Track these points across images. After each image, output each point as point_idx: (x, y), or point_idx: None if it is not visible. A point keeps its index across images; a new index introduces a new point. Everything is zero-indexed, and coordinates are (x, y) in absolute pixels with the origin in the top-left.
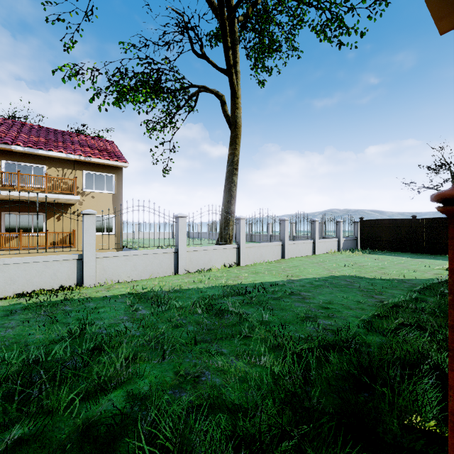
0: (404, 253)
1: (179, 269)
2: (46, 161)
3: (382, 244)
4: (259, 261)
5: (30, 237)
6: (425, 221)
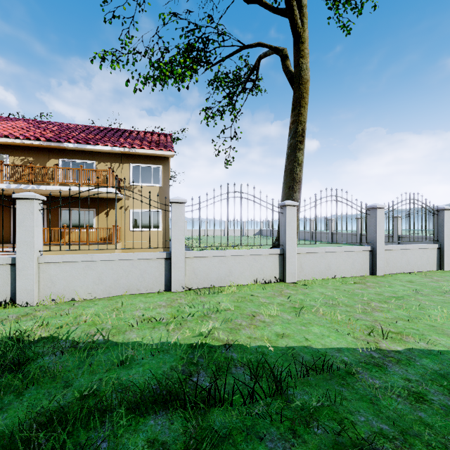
0: None
1: (171, 285)
2: (96, 156)
3: None
4: (323, 277)
5: (83, 232)
6: None
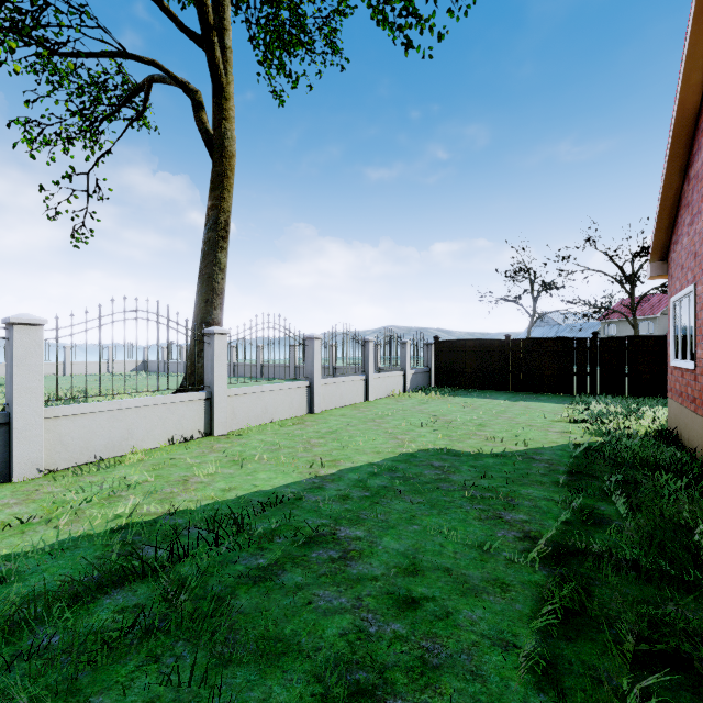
0: (496, 392)
1: (13, 470)
2: None
3: (466, 378)
4: (260, 423)
5: None
6: (523, 343)
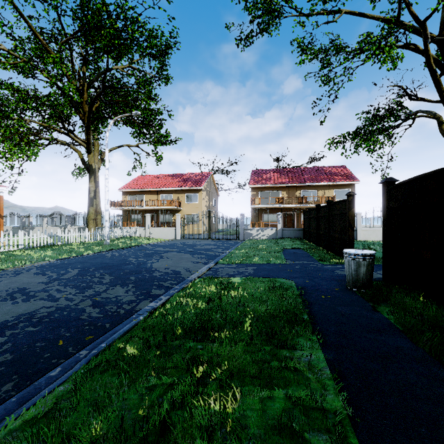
0: None
1: None
2: (317, 187)
3: None
4: None
5: None
6: None
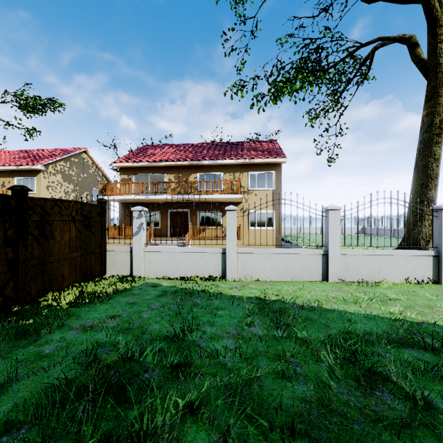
0: None
1: (328, 276)
2: (222, 169)
3: None
4: None
5: (213, 230)
6: None
